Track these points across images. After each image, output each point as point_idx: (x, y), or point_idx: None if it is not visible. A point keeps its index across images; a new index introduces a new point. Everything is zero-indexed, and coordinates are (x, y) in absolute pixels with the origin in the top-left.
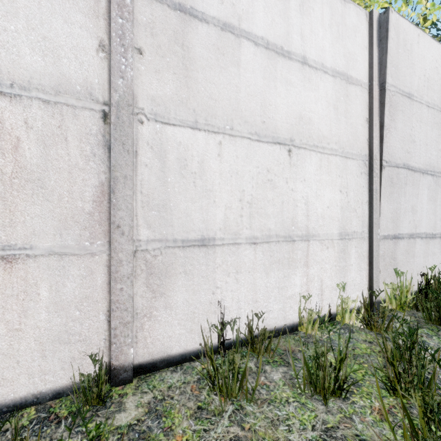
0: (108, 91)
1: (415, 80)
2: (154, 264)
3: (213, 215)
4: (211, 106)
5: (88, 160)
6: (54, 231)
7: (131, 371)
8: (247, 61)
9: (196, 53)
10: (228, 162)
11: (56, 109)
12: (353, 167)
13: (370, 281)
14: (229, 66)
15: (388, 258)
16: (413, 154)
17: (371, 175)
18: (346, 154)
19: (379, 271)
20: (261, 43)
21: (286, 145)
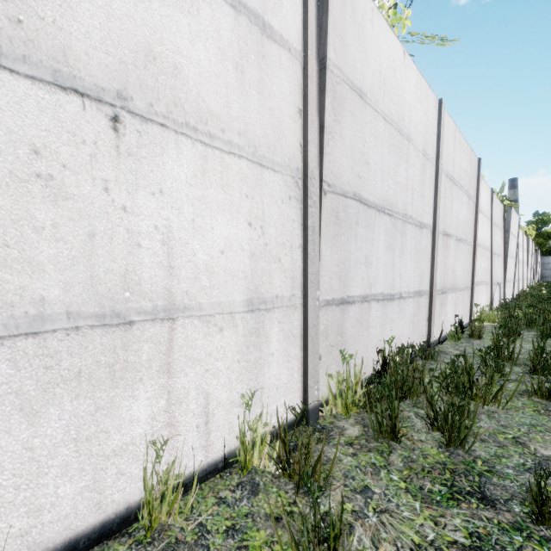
0: None
1: (369, 74)
2: None
3: None
4: None
5: None
6: None
7: None
8: None
9: None
10: None
11: None
12: (274, 185)
13: (305, 376)
14: None
15: (334, 335)
16: (367, 181)
17: (305, 203)
18: (261, 158)
19: (318, 357)
20: None
21: (104, 102)
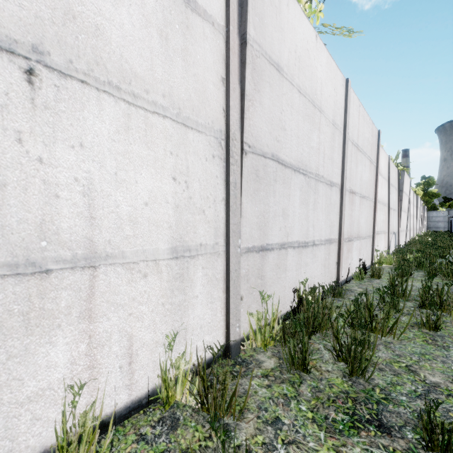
0: None
1: (285, 52)
2: None
3: None
4: None
5: None
6: None
7: None
8: None
9: None
10: None
11: None
12: (198, 144)
13: (227, 315)
14: None
15: (254, 278)
16: (284, 144)
17: (228, 161)
18: (185, 120)
19: (240, 298)
20: None
21: (17, 54)
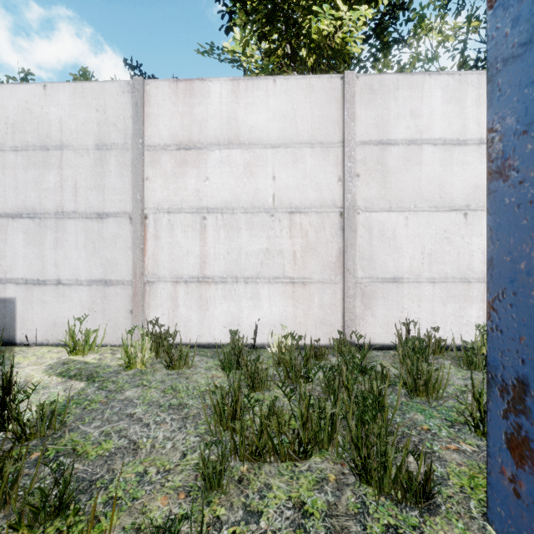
0: (342, 201)
1: None
2: (365, 290)
3: (401, 263)
4: (400, 195)
5: (334, 237)
6: (320, 271)
7: (354, 345)
8: (427, 159)
9: (390, 166)
10: (412, 229)
11: (320, 215)
12: None
13: None
14: (413, 166)
15: None
16: None
17: None
18: None
19: None
20: (439, 142)
21: (462, 210)
